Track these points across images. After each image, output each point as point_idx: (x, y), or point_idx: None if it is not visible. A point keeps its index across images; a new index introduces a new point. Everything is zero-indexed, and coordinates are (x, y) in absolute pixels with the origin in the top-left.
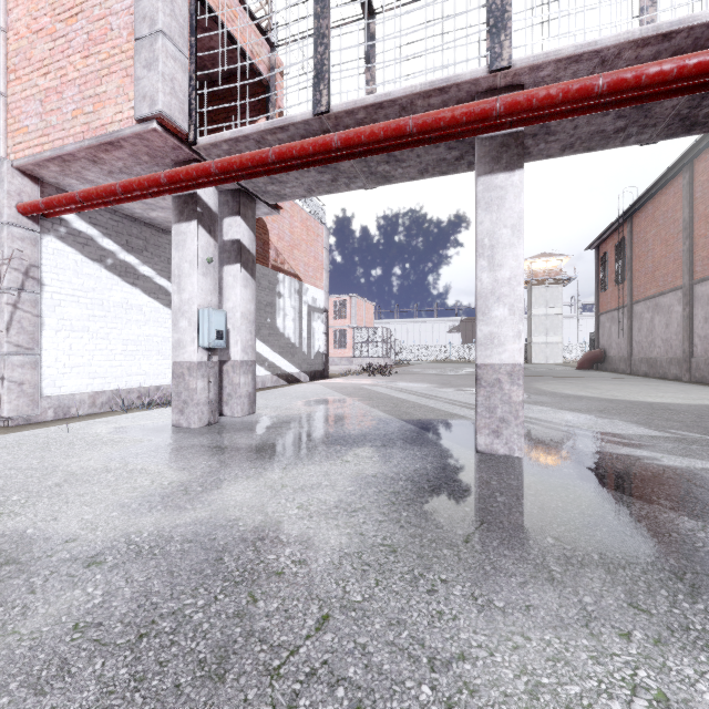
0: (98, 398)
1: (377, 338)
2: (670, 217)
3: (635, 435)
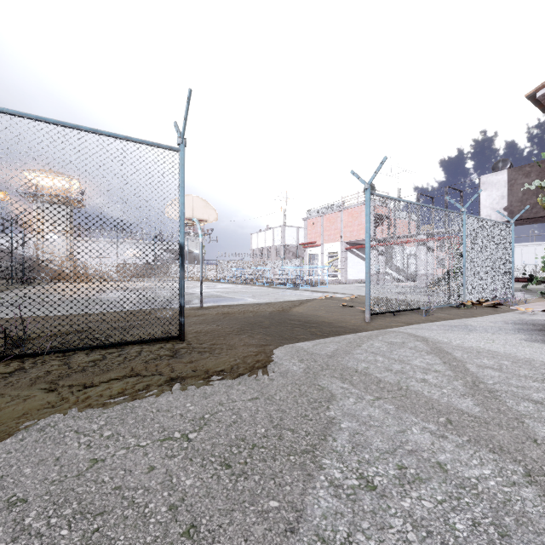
0: (353, 281)
1: None
2: None
3: None
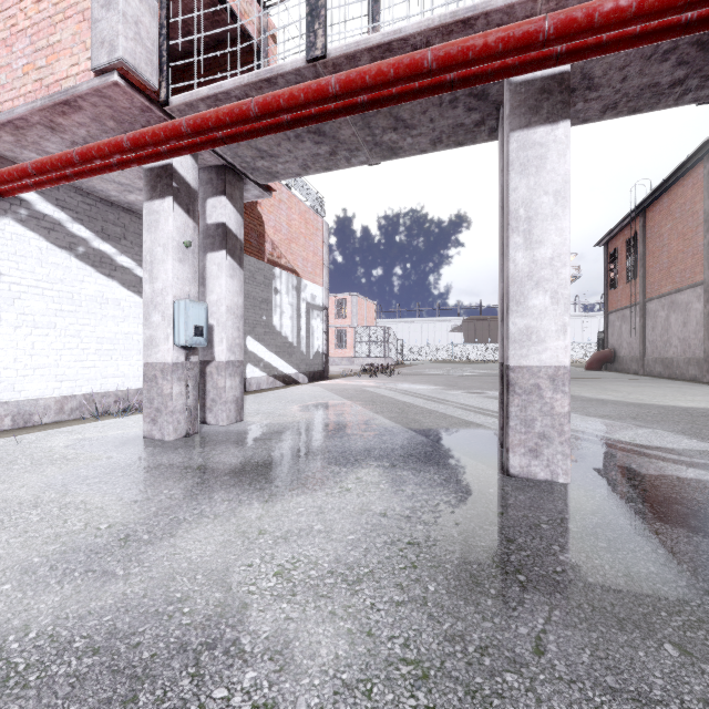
0: (66, 403)
1: (378, 337)
2: (688, 210)
3: (692, 451)
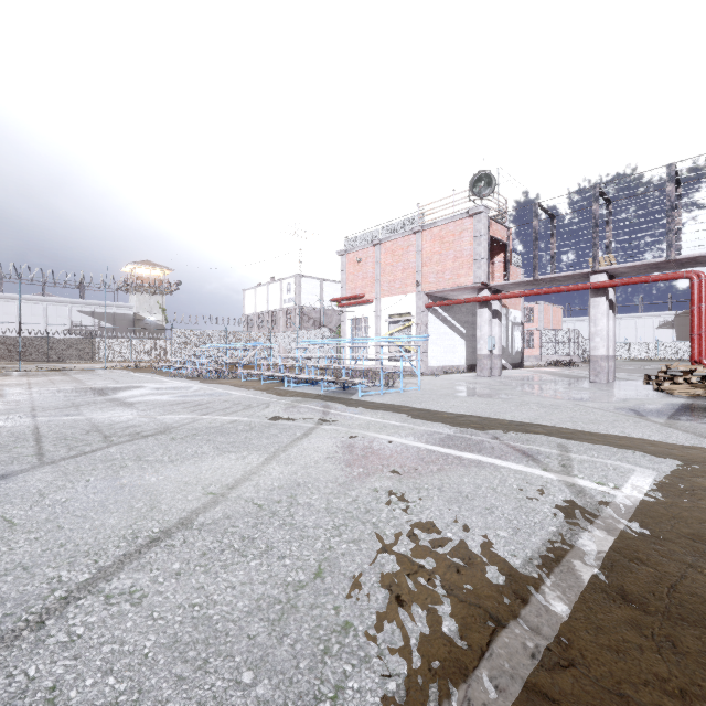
0: (438, 368)
1: (564, 338)
2: None
3: None
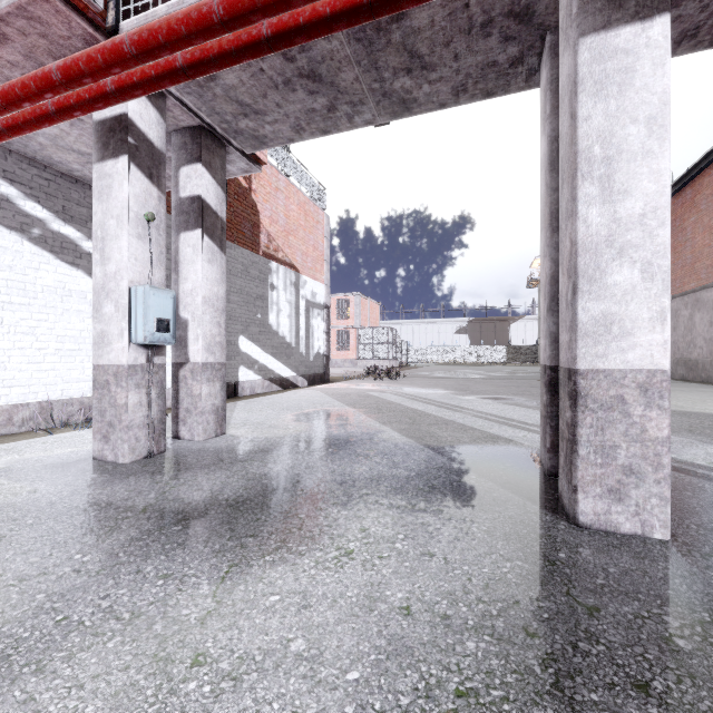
0: (16, 413)
1: (382, 339)
2: None
3: None
